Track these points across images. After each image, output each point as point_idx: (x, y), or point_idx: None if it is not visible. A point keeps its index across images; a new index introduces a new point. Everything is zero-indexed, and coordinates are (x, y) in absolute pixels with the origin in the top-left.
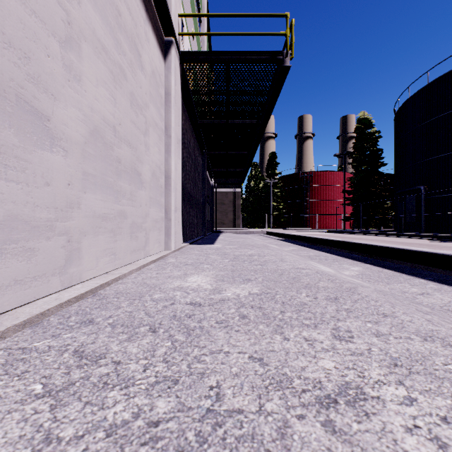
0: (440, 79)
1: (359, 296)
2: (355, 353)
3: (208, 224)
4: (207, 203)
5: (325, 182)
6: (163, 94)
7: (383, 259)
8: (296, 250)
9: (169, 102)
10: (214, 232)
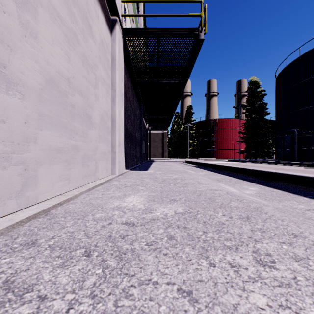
0: (308, 53)
1: (266, 216)
2: (283, 283)
3: (144, 156)
4: (144, 141)
5: (226, 126)
6: (110, 59)
7: (273, 181)
8: (207, 174)
9: (114, 65)
10: (148, 161)
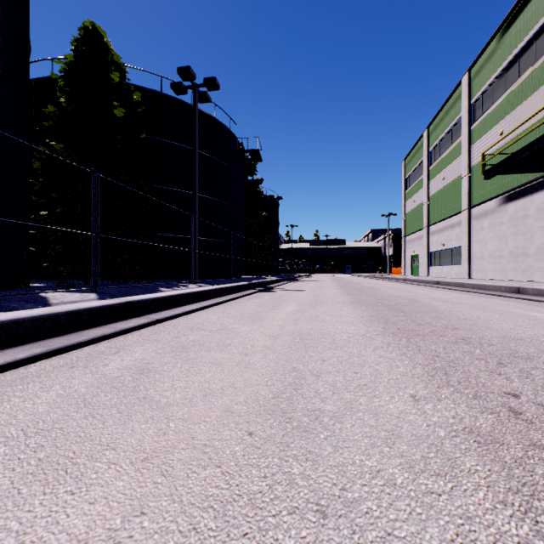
0: None
1: None
2: None
3: None
4: None
5: None
6: None
7: None
8: None
9: None
10: None
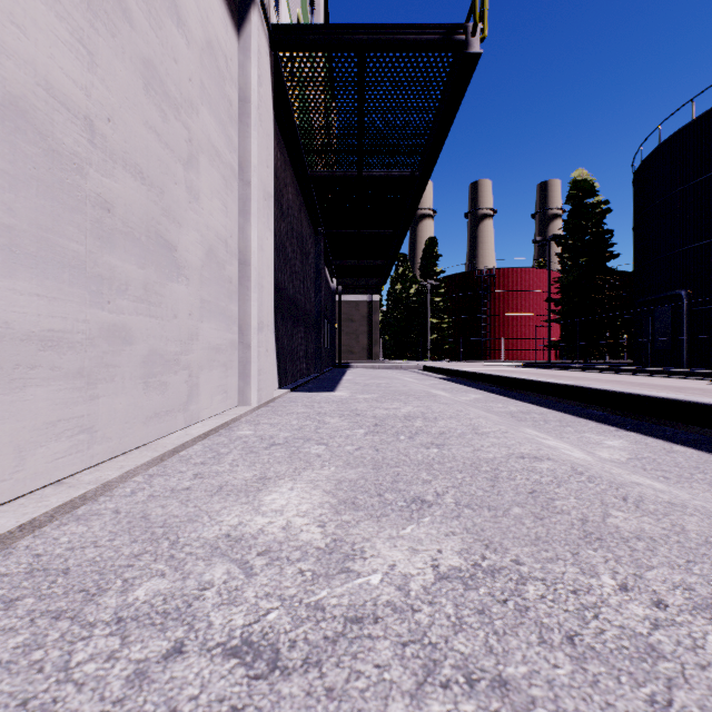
0: None
1: None
2: None
3: (327, 354)
4: (326, 319)
5: (516, 286)
6: (235, 99)
7: (665, 423)
8: (482, 400)
9: (246, 115)
10: (336, 366)
